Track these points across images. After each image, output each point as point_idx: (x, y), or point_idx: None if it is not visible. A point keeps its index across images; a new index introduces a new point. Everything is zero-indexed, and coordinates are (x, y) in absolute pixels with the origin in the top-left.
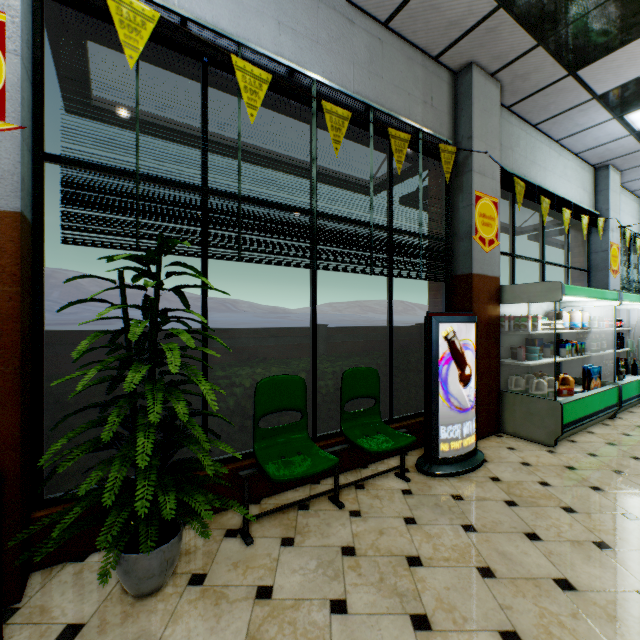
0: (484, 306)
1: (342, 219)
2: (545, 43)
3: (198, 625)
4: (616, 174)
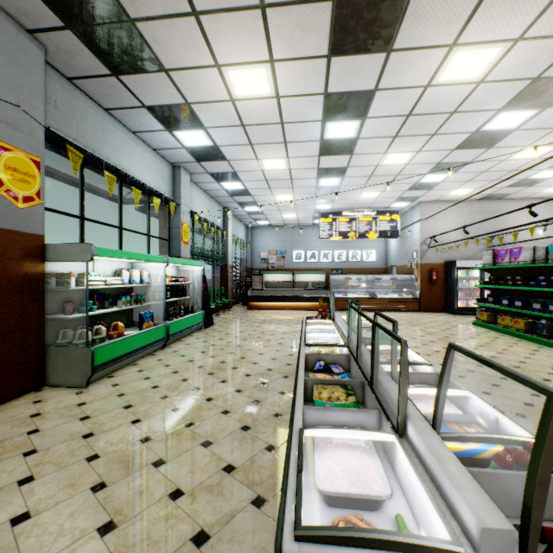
0: (17, 263)
1: None
2: (74, 30)
3: None
4: (188, 175)
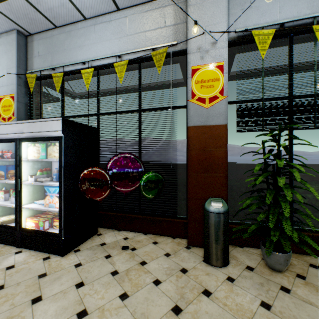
0: None
1: None
2: None
3: (309, 294)
4: None
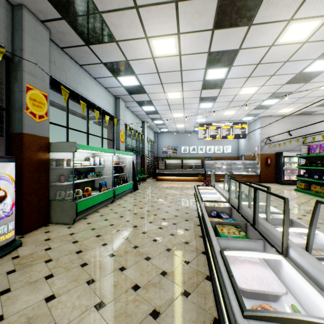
0: (35, 153)
1: None
2: (67, 20)
3: None
4: (123, 102)
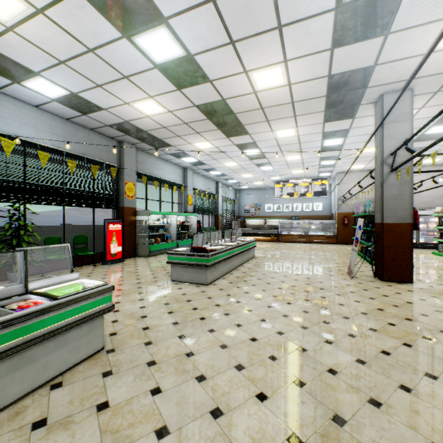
0: (129, 217)
1: (74, 191)
2: (144, 142)
3: None
4: (191, 171)
